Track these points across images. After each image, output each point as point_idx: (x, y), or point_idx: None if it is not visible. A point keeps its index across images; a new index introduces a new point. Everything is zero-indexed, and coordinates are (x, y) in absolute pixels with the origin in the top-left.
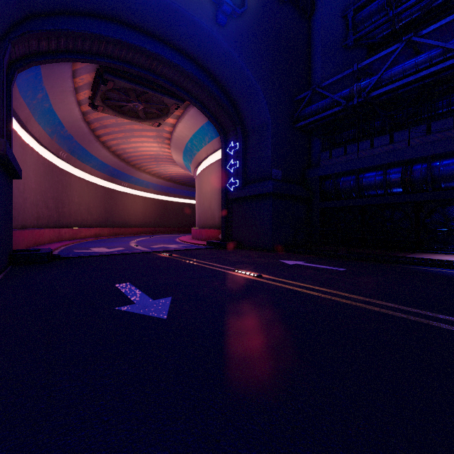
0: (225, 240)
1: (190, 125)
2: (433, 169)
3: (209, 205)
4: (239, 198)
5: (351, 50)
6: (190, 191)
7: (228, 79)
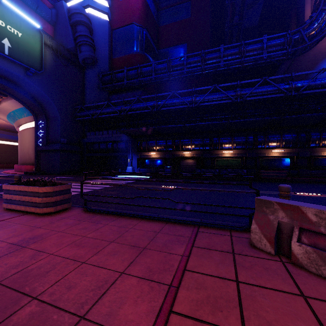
0: (36, 171)
1: (12, 105)
2: (118, 145)
3: (27, 151)
4: (44, 150)
5: (102, 90)
6: (15, 135)
7: (36, 94)
